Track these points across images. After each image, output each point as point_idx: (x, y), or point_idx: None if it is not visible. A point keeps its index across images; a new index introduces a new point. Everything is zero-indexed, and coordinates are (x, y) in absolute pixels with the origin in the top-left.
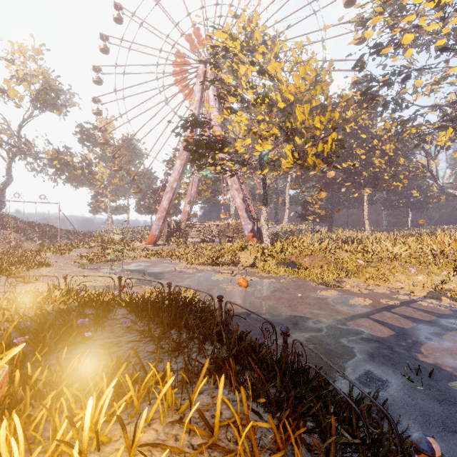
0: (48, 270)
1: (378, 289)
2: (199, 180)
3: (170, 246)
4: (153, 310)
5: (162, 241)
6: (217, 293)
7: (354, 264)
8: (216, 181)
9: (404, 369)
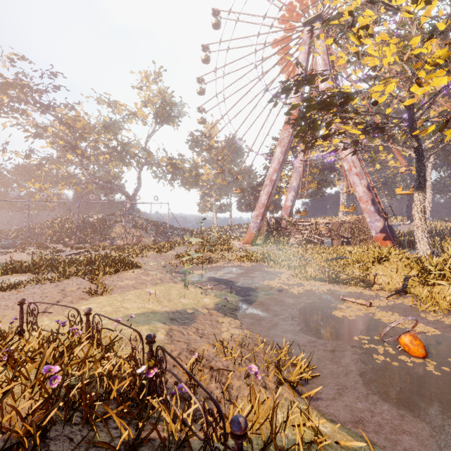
0: (132, 275)
1: None
2: (303, 169)
3: (268, 247)
4: None
5: (260, 241)
6: (356, 368)
7: None
8: (324, 169)
9: None
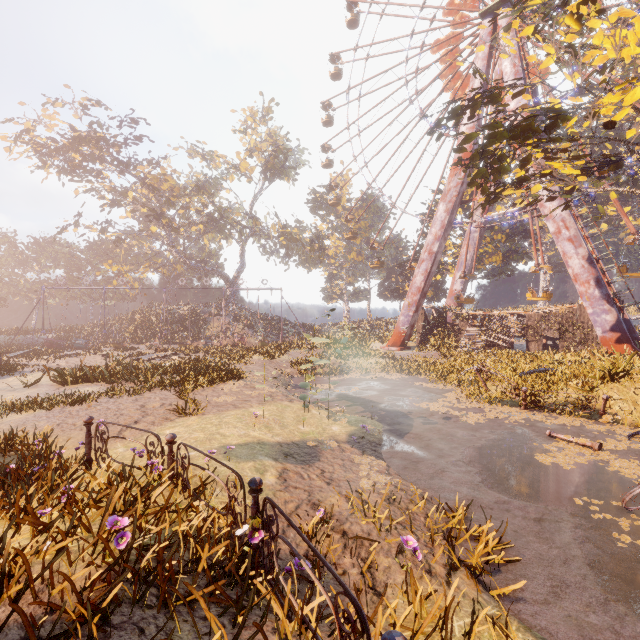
0: (233, 388)
1: None
2: (480, 235)
3: (426, 352)
4: None
5: (414, 342)
6: (582, 553)
7: None
8: (514, 234)
9: None
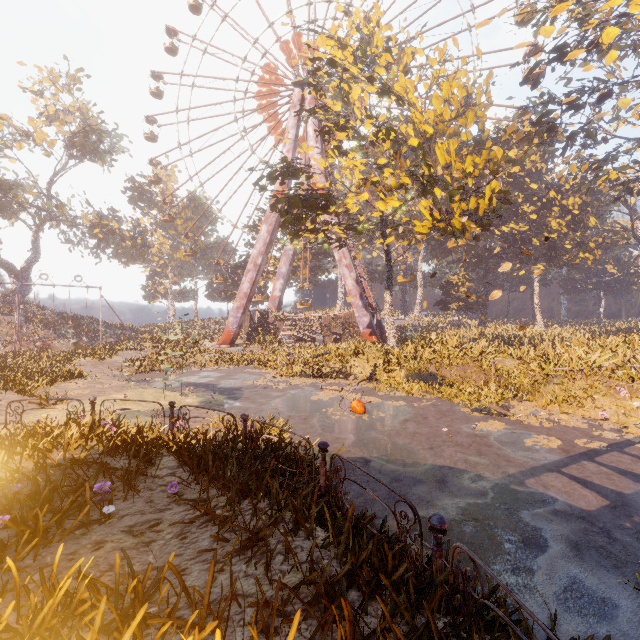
0: (79, 385)
1: (567, 420)
2: (294, 253)
3: (252, 348)
4: (217, 464)
5: (242, 340)
6: (319, 424)
7: (527, 379)
8: (318, 253)
9: (638, 578)
